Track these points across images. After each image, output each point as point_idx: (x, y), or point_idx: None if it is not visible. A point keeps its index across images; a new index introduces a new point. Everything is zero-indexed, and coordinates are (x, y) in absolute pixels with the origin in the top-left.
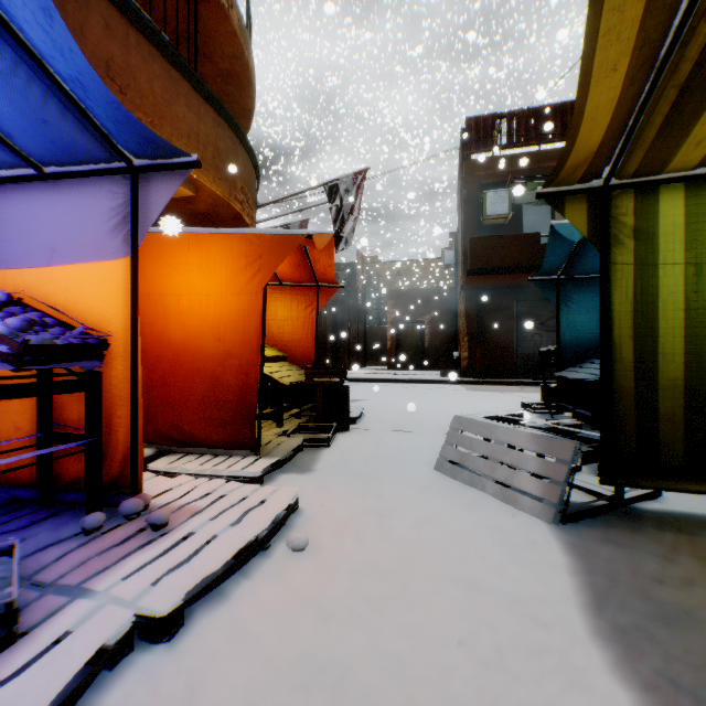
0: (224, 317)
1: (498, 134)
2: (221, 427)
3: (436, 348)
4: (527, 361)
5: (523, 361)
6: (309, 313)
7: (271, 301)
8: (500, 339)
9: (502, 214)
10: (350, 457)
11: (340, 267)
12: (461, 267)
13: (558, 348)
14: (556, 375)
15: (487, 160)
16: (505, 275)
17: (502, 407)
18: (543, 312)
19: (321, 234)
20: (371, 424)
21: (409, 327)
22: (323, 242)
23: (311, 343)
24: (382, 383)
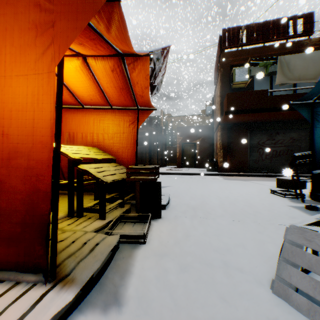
0: (9, 104)
1: (242, 34)
2: (6, 243)
3: (202, 156)
4: (255, 163)
5: (253, 163)
6: (132, 129)
7: (105, 120)
8: (240, 151)
9: (244, 81)
10: (165, 262)
11: (153, 118)
12: (220, 111)
13: (313, 153)
14: (314, 173)
15: (234, 52)
16: (247, 114)
17: (257, 192)
18: (264, 136)
19: (138, 52)
20: (176, 209)
21: (188, 145)
22: (139, 53)
23: (133, 150)
24: (175, 175)
